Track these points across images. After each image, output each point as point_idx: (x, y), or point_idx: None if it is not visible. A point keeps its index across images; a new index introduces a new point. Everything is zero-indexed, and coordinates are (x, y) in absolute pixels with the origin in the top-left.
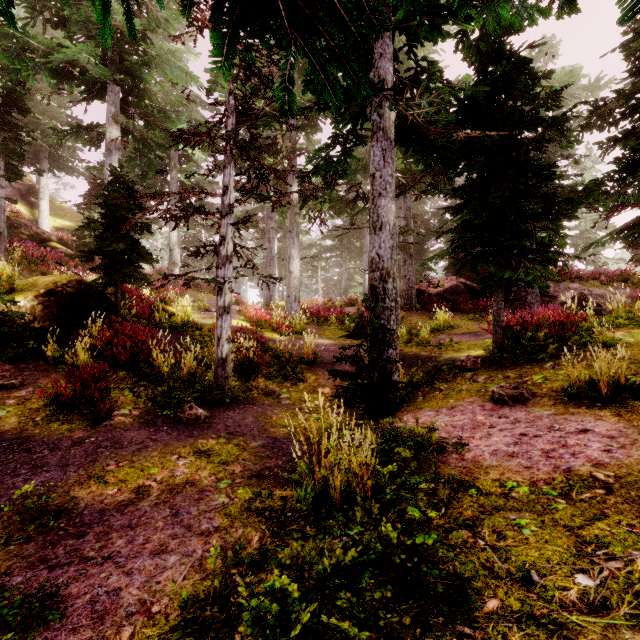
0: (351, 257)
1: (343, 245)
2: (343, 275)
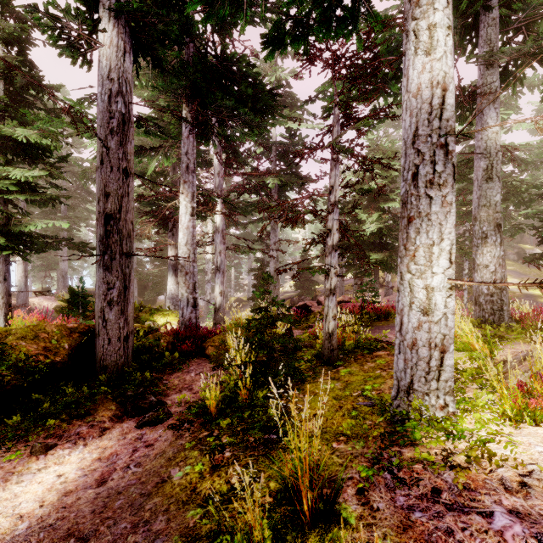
0: None
1: None
2: None
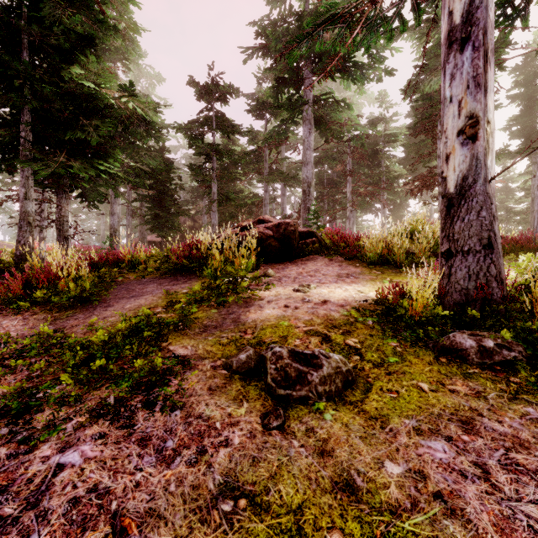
0: (108, 214)
1: (101, 205)
2: (101, 226)
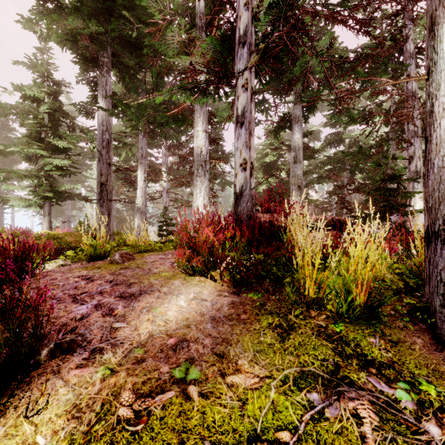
0: None
1: None
2: None
